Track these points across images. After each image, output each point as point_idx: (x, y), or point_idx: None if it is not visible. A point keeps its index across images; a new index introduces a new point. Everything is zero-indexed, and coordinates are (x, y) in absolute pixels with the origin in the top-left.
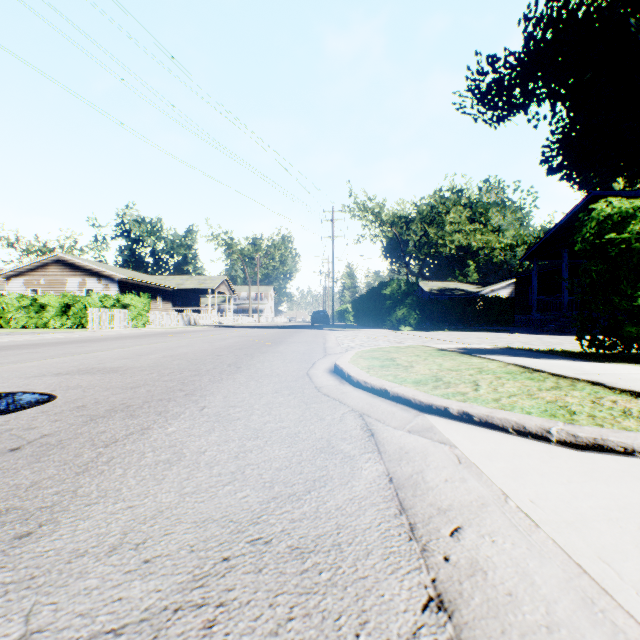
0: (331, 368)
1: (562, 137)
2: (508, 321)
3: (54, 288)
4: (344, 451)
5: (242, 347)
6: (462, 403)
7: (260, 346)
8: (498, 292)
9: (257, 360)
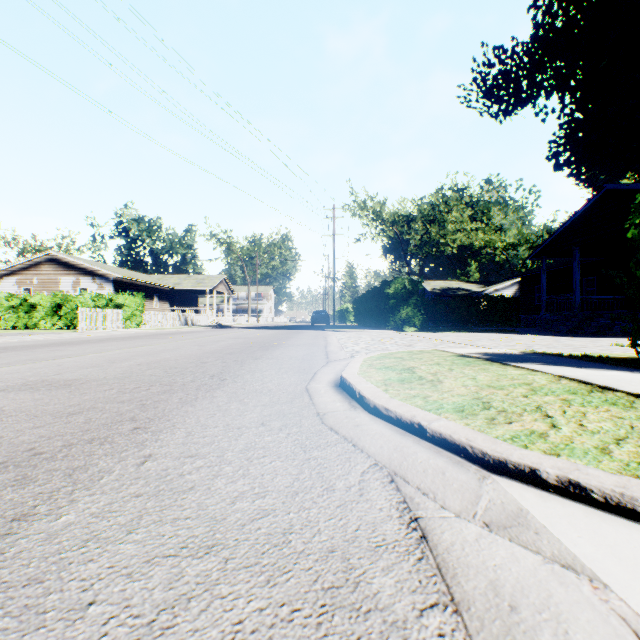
0: (336, 381)
1: (570, 132)
2: (513, 321)
3: (47, 287)
4: (381, 602)
5: (234, 351)
6: (556, 459)
7: (254, 350)
8: (502, 292)
9: (247, 369)
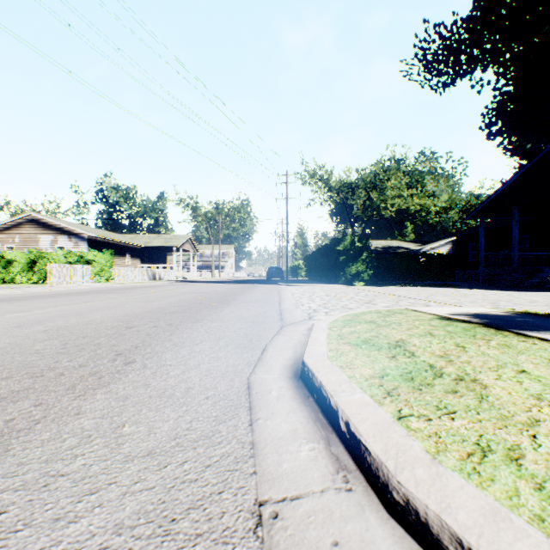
0: (294, 365)
1: (502, 103)
2: (448, 276)
3: (28, 245)
4: None
5: (178, 310)
6: None
7: (201, 308)
8: (437, 250)
9: (175, 340)
